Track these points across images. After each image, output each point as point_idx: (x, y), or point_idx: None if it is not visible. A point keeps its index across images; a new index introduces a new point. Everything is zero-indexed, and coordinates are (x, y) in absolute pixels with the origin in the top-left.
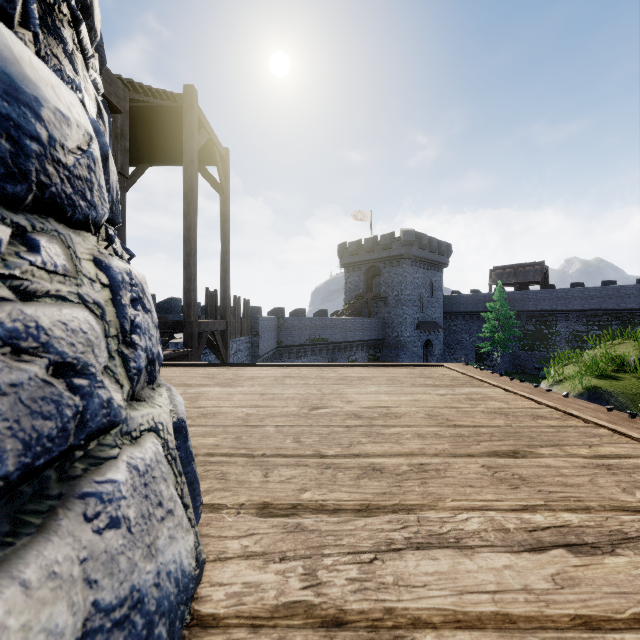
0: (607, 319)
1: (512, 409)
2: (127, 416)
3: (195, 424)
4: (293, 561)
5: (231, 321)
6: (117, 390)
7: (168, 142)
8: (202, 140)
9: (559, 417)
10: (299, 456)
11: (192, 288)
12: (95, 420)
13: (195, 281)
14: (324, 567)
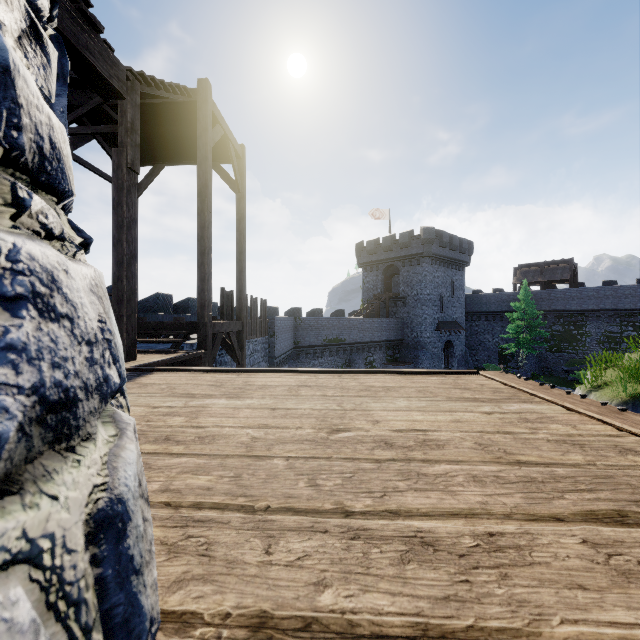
0: None
1: (585, 437)
2: None
3: (188, 452)
4: None
5: (247, 321)
6: None
7: (183, 140)
8: (217, 136)
9: None
10: (315, 512)
11: (206, 288)
12: None
13: (209, 281)
14: None
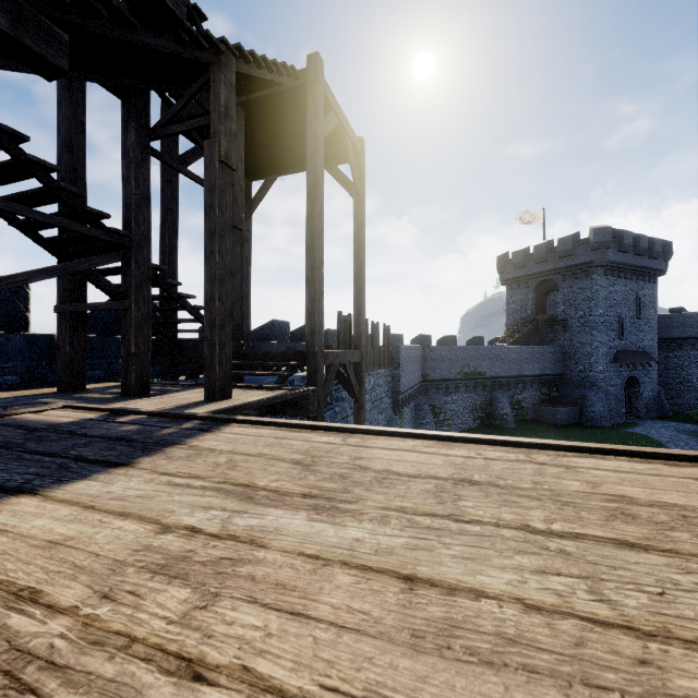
0: None
1: None
2: None
3: None
4: None
5: (368, 351)
6: None
7: (294, 140)
8: (330, 125)
9: None
10: None
11: (316, 310)
12: None
13: (320, 301)
14: None
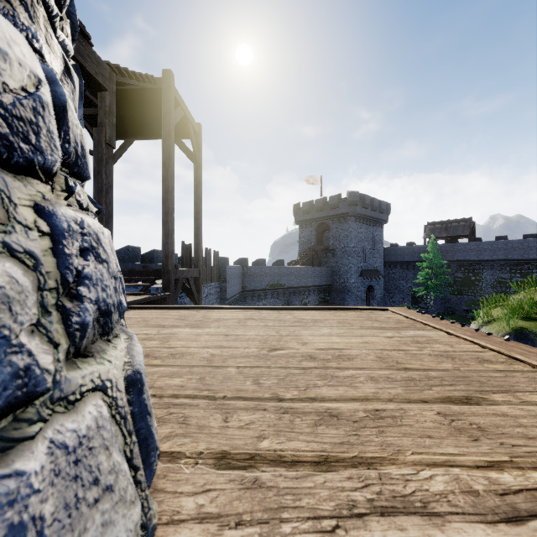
0: (528, 268)
1: (457, 352)
2: (61, 379)
3: (164, 364)
4: (249, 527)
5: (203, 269)
6: (48, 351)
7: (150, 119)
8: (178, 116)
9: (504, 361)
10: (258, 399)
11: (170, 242)
12: (3, 394)
13: (172, 236)
14: (282, 536)
